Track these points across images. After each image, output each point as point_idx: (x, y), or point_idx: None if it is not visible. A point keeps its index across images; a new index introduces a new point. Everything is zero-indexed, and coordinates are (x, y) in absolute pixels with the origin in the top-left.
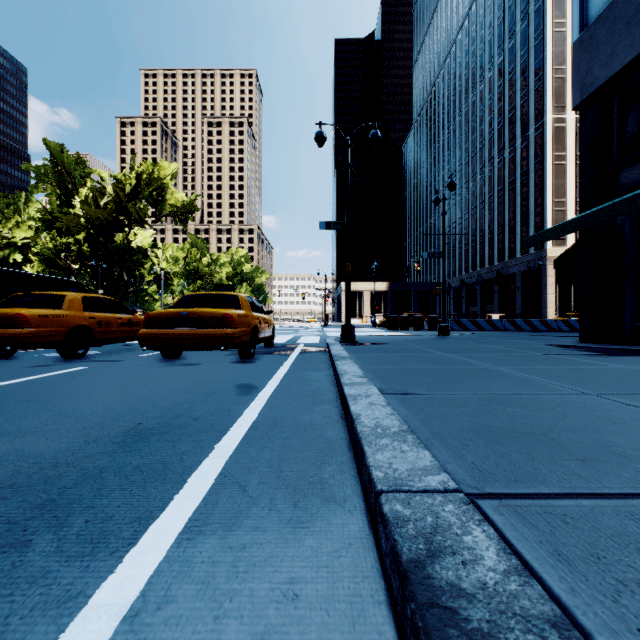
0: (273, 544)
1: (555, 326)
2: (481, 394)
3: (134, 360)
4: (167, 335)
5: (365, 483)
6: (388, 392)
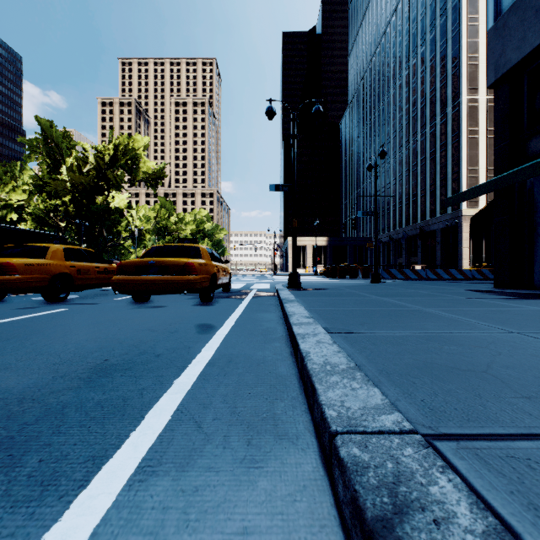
0: (226, 487)
1: (470, 275)
2: (418, 333)
3: (108, 303)
4: (136, 281)
5: (317, 420)
6: (333, 331)
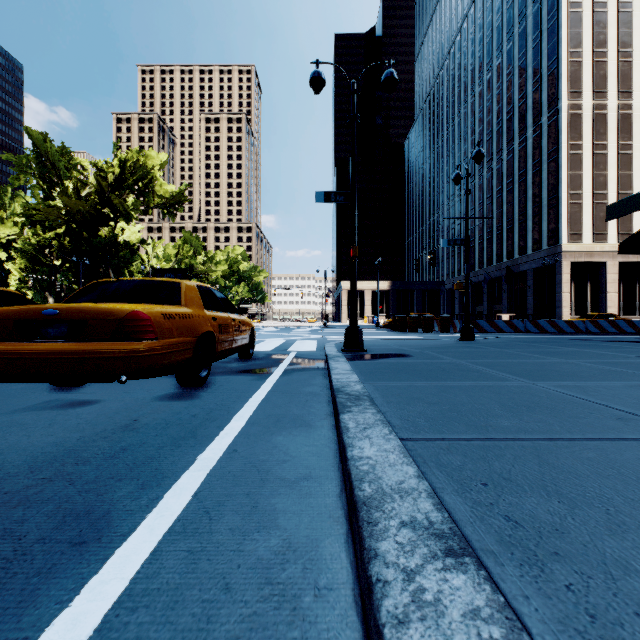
0: None
1: (583, 327)
2: None
3: (0, 390)
4: (11, 354)
5: None
6: None
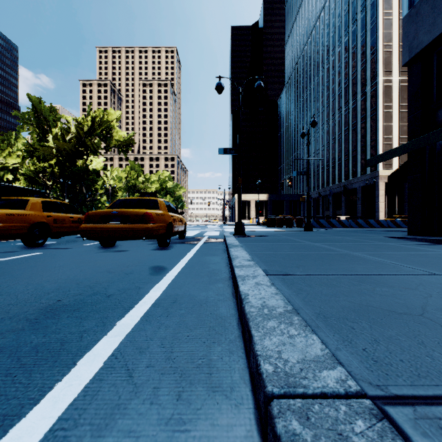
0: None
1: (386, 224)
2: (349, 275)
3: (79, 248)
4: (101, 228)
5: (253, 370)
6: (271, 273)
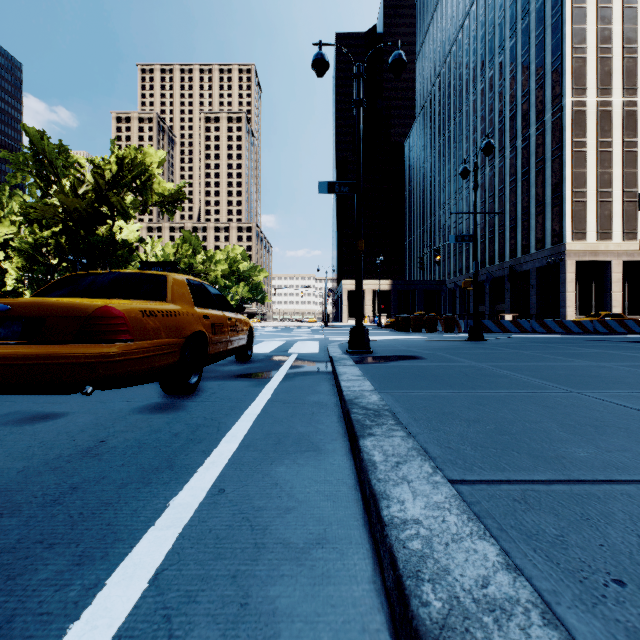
0: None
1: (591, 327)
2: None
3: None
4: None
5: None
6: None
